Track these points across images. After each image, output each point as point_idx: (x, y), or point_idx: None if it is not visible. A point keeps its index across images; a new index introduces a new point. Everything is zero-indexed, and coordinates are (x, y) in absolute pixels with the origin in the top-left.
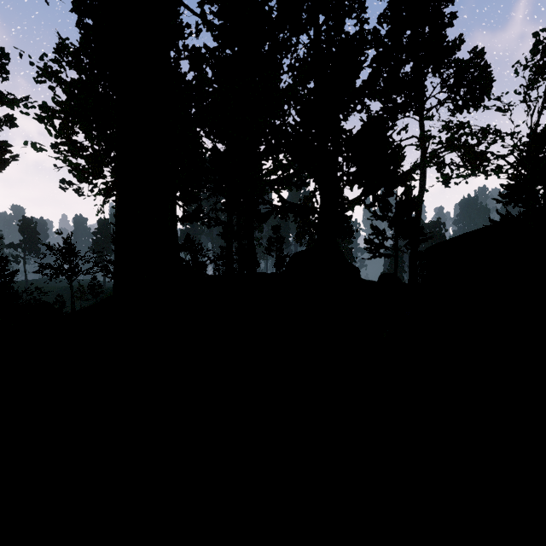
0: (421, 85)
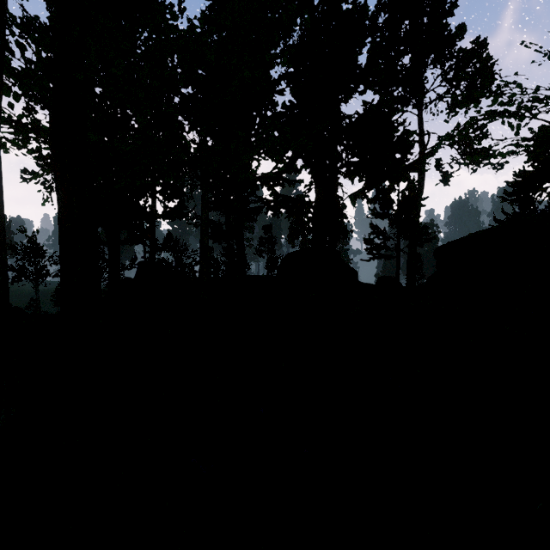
0: (421, 77)
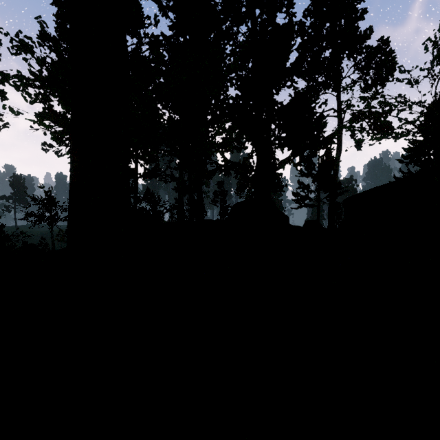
0: (338, 67)
